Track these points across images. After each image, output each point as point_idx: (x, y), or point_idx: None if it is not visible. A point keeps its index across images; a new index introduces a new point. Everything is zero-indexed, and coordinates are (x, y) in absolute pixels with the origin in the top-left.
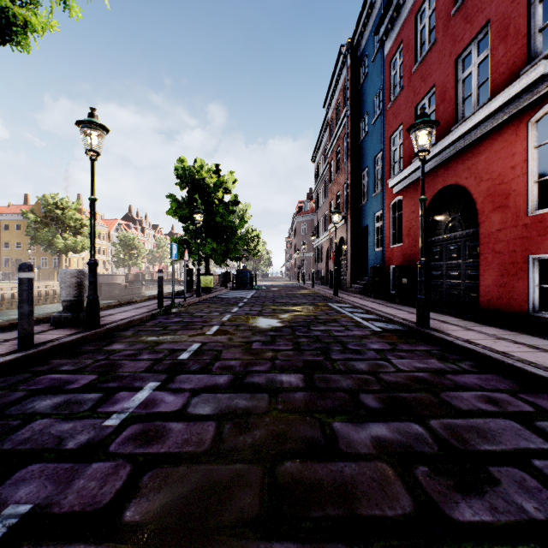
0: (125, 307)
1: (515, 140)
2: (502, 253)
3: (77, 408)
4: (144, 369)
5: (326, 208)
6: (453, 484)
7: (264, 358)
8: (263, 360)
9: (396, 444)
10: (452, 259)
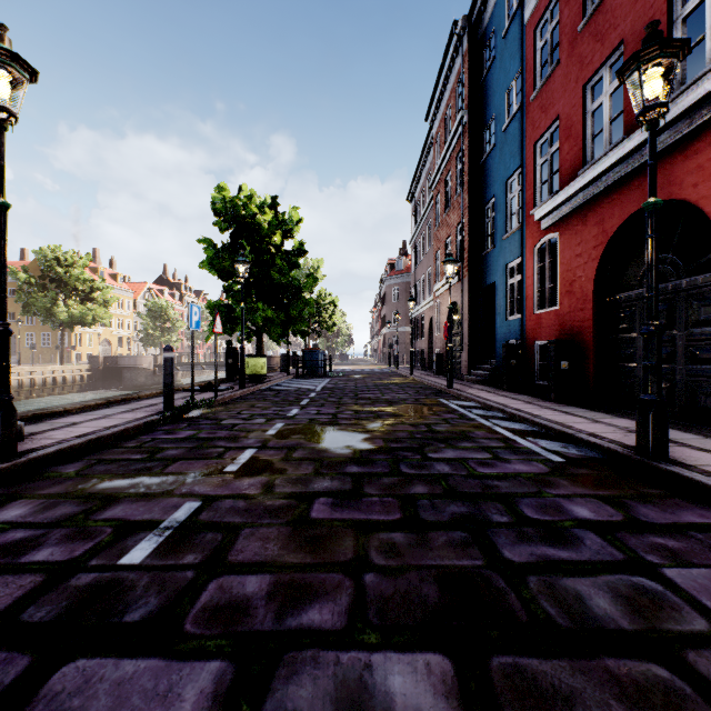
0: (111, 409)
1: None
2: None
3: None
4: None
5: (429, 263)
6: None
7: (335, 561)
8: (332, 569)
9: None
10: None
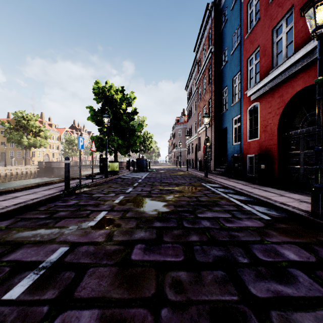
0: (39, 188)
1: None
2: None
3: None
4: None
5: (195, 118)
6: None
7: (142, 296)
8: (140, 304)
9: None
10: (310, 149)
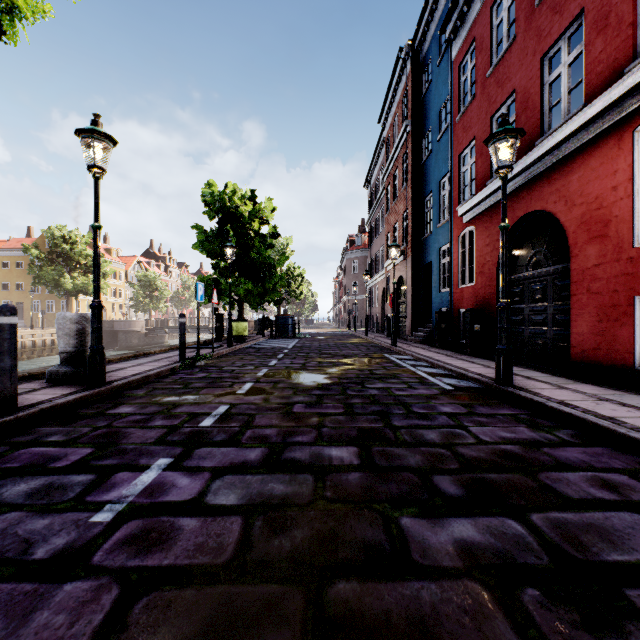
0: (140, 360)
1: (616, 155)
2: (600, 294)
3: (59, 496)
4: (154, 440)
5: (382, 242)
6: (579, 618)
7: (307, 425)
8: (306, 427)
9: (490, 552)
10: (536, 302)
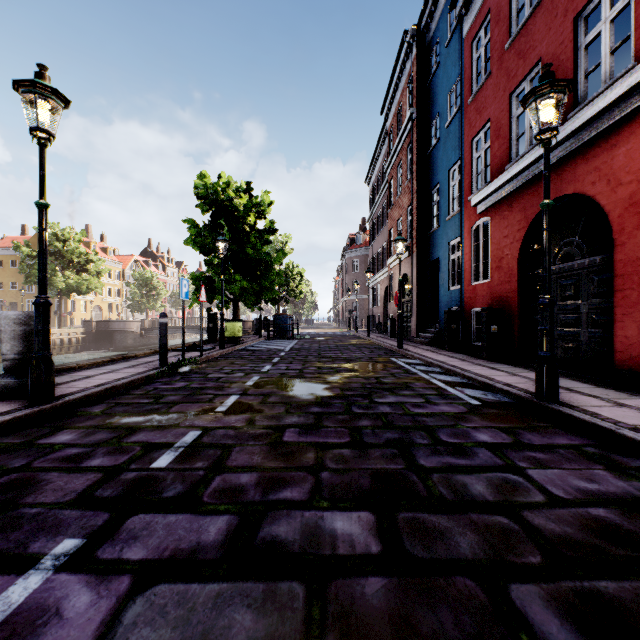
0: (116, 365)
1: None
2: None
3: None
4: (75, 496)
5: (384, 239)
6: None
7: (301, 465)
8: (299, 470)
9: None
10: (566, 299)
